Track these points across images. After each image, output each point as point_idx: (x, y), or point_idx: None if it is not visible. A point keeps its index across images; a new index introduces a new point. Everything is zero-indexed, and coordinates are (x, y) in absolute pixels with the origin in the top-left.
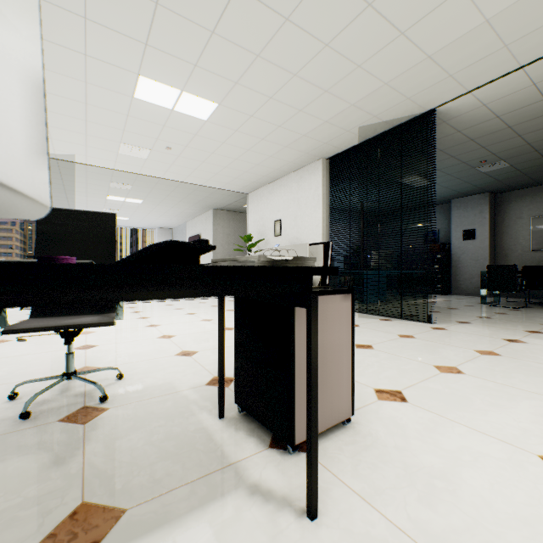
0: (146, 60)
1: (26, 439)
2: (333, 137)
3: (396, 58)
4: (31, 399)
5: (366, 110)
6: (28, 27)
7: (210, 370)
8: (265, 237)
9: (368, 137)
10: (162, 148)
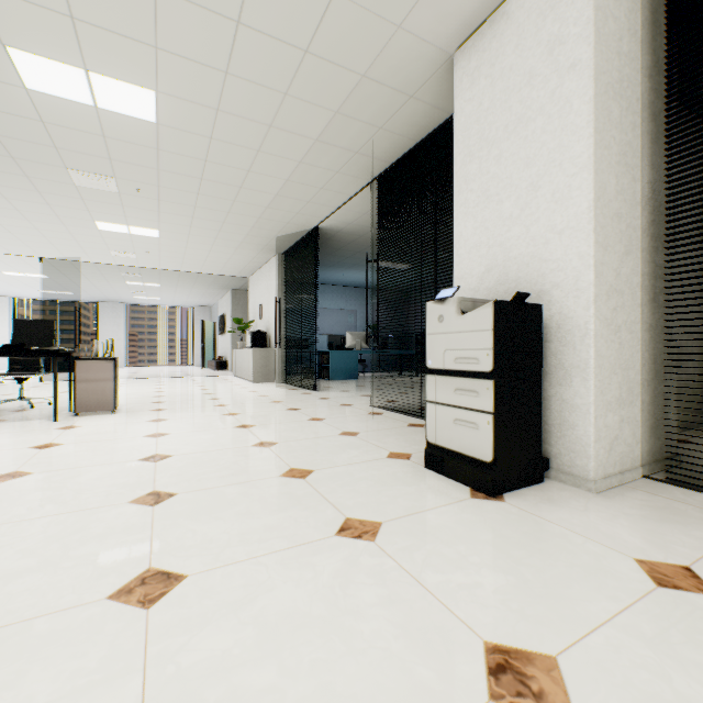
0: (94, 216)
1: None
2: (266, 242)
3: (248, 209)
4: (1, 403)
5: (268, 229)
6: None
7: None
8: (256, 319)
9: (295, 241)
10: (143, 252)
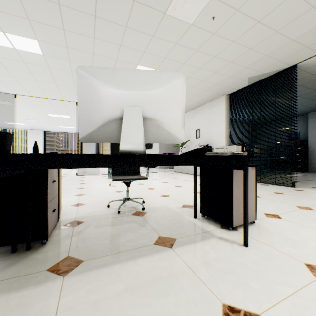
0: (142, 59)
1: (125, 219)
2: (233, 83)
3: (273, 43)
4: (120, 206)
5: (253, 69)
6: (183, 97)
7: (180, 202)
8: (190, 139)
9: (253, 82)
10: None
